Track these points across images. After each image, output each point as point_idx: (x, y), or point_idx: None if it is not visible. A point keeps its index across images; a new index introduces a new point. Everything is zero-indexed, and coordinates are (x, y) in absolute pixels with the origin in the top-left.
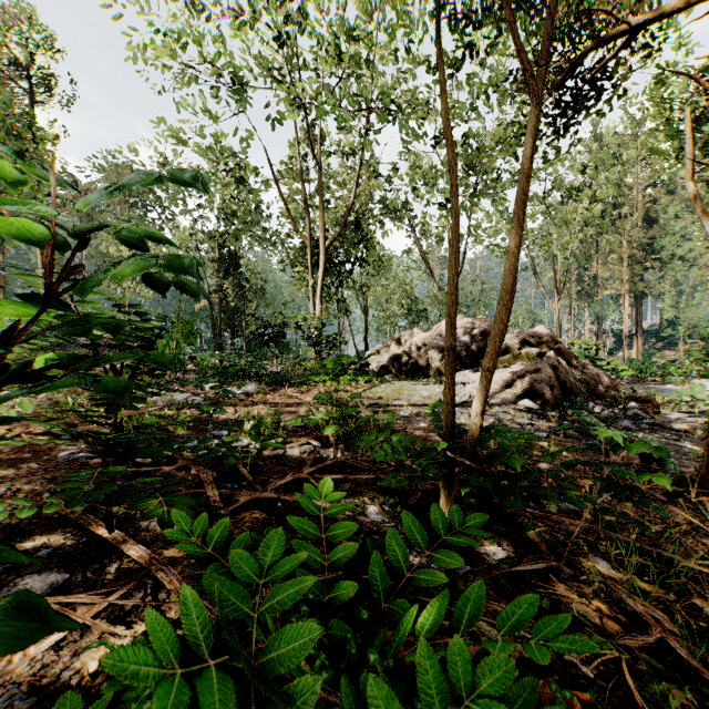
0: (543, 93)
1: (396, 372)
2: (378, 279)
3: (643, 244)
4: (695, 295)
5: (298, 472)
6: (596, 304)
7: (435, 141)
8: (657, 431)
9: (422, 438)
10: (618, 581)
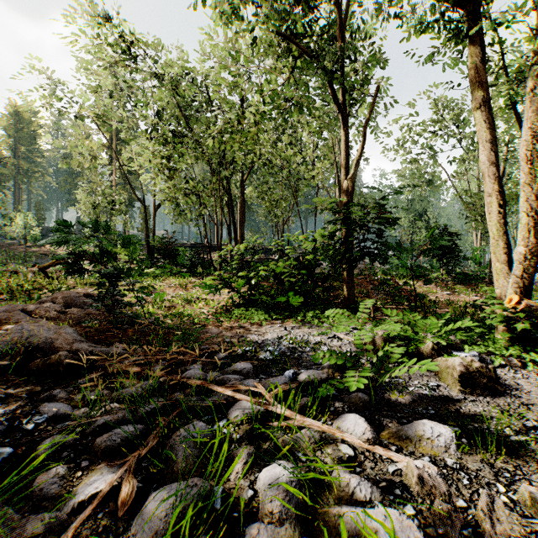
0: None
1: None
2: None
3: None
4: None
5: None
6: None
7: None
8: None
9: None
10: None
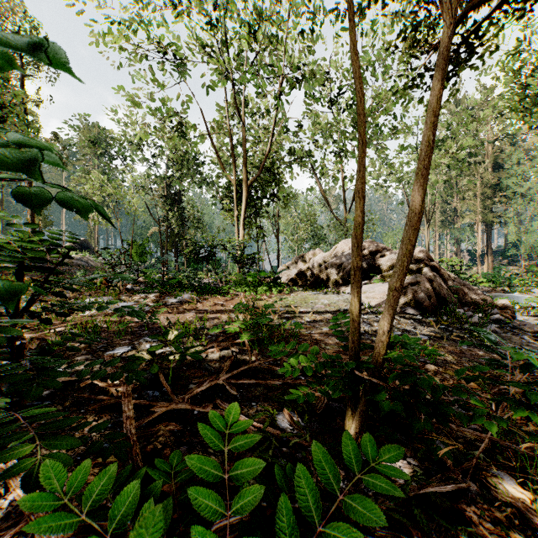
0: (455, 8)
1: (302, 284)
2: (288, 211)
3: (492, 184)
4: (533, 223)
5: (215, 379)
6: (456, 230)
7: (333, 103)
8: (517, 333)
9: (325, 341)
10: (526, 500)
